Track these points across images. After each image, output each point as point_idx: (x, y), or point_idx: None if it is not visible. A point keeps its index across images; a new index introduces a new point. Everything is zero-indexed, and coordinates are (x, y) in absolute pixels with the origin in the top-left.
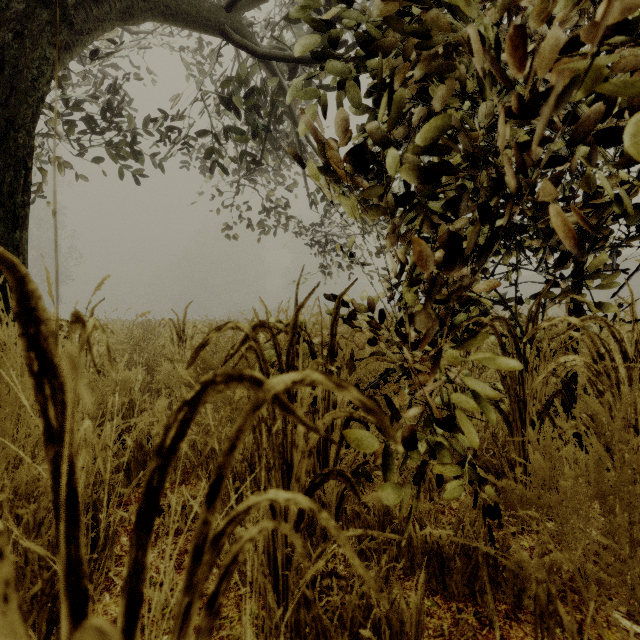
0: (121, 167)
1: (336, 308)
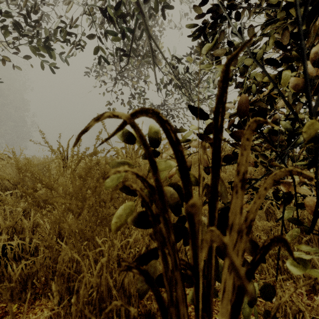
0: (42, 62)
1: (222, 81)
